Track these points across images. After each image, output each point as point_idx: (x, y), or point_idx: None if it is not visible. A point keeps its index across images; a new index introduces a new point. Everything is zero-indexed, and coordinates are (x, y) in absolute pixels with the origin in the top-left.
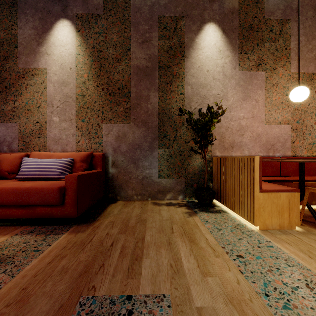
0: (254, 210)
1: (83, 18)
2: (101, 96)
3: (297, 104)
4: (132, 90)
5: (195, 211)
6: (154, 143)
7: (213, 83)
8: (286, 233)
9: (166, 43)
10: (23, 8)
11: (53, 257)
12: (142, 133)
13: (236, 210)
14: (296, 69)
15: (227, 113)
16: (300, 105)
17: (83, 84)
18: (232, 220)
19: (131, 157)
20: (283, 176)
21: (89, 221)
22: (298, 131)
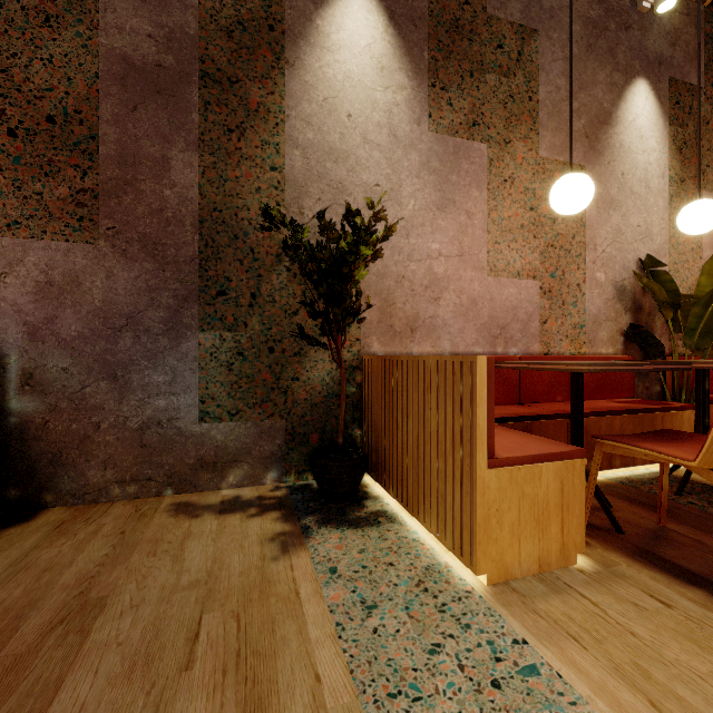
0: (472, 523)
1: None
2: None
3: (552, 233)
4: (105, 133)
5: (305, 525)
6: (185, 312)
7: (363, 153)
8: (558, 586)
9: (225, 5)
10: None
11: None
12: (144, 277)
13: (423, 514)
14: (550, 152)
15: (400, 240)
16: (558, 236)
17: None
18: (410, 555)
19: (101, 358)
20: (526, 402)
21: None
22: (554, 295)
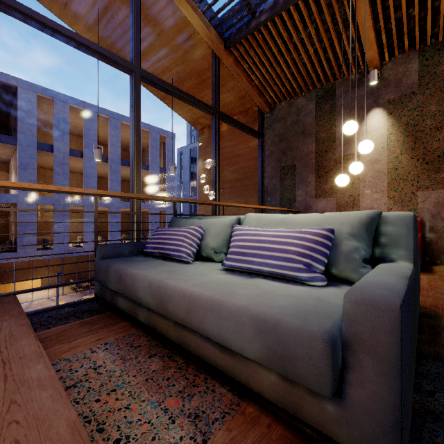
0: None
1: (395, 101)
2: (416, 166)
3: None
4: None
5: None
6: None
7: None
8: None
9: None
10: (339, 111)
11: (428, 280)
12: None
13: None
14: None
15: None
16: None
17: (395, 158)
18: None
19: None
20: None
21: (427, 272)
22: None
